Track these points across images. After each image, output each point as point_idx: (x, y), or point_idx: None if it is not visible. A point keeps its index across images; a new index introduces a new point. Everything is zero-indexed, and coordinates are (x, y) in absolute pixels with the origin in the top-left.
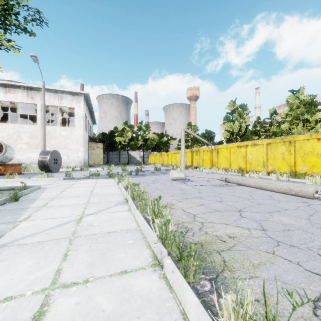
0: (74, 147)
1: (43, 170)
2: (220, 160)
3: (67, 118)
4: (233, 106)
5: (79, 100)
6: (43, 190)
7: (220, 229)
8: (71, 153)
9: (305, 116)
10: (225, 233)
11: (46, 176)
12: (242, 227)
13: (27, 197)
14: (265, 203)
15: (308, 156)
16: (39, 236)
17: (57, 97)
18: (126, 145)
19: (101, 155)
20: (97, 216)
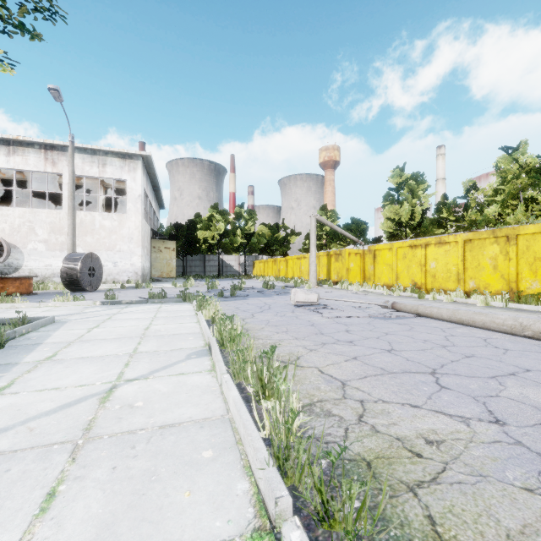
0: (126, 248)
1: (71, 288)
2: (379, 271)
3: (116, 198)
4: (401, 177)
5: (134, 166)
6: (59, 326)
7: (404, 421)
8: (121, 258)
9: (530, 192)
10: (417, 432)
11: (73, 299)
12: (449, 414)
13: (23, 340)
14: (480, 355)
15: None
16: (10, 436)
17: (97, 161)
18: (215, 244)
19: (173, 261)
20: (145, 384)
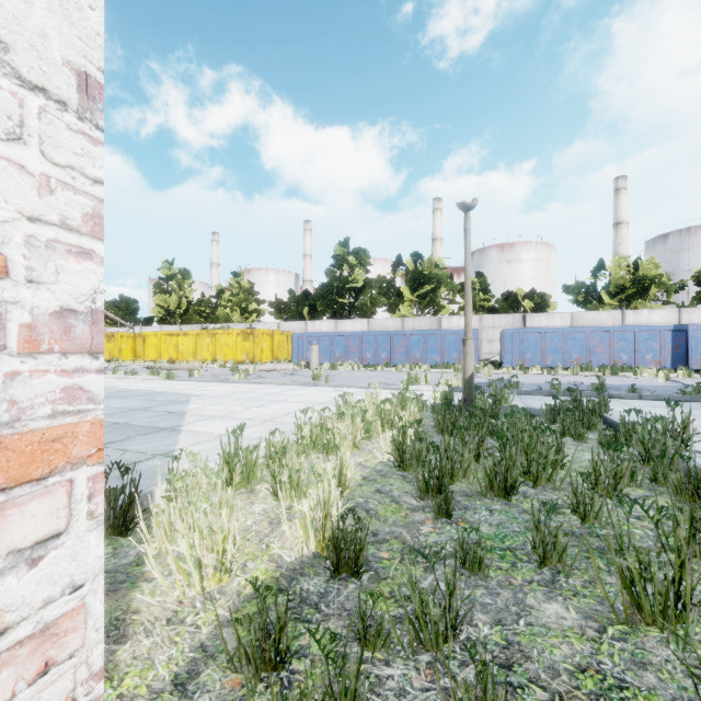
0: None
1: None
2: (148, 350)
3: None
4: (171, 269)
5: None
6: None
7: None
8: None
9: (244, 304)
10: None
11: None
12: None
13: None
14: None
15: (223, 347)
16: None
17: None
18: None
19: None
20: None
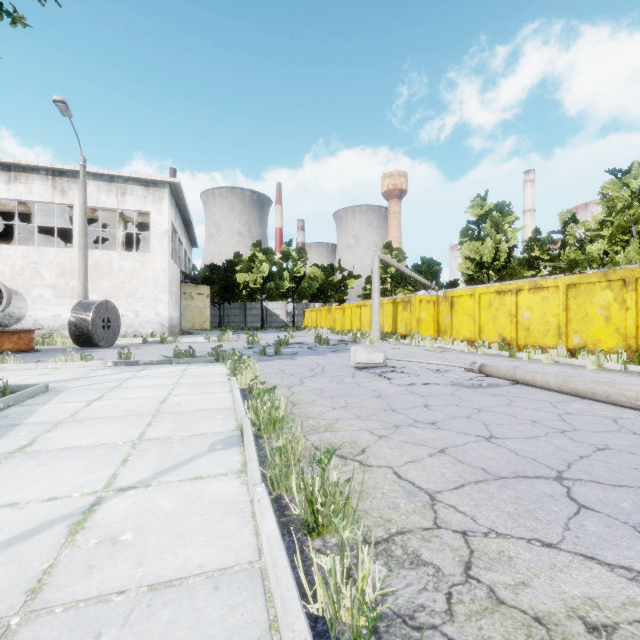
0: (149, 294)
1: (81, 343)
2: (458, 322)
3: (140, 234)
4: (482, 207)
5: (160, 196)
6: (51, 397)
7: (539, 577)
8: (144, 307)
9: None
10: (566, 604)
11: (80, 358)
12: (607, 563)
13: None
14: (616, 446)
15: None
16: None
17: (115, 190)
18: (257, 289)
19: (207, 310)
20: (143, 497)
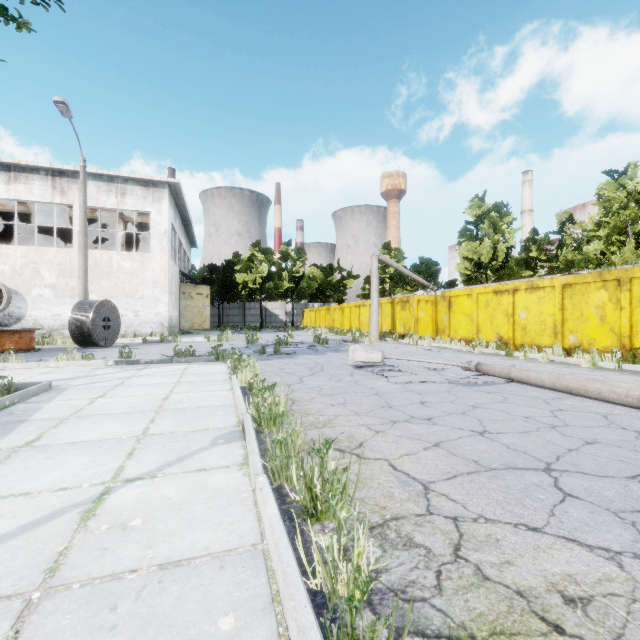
0: (149, 294)
1: (81, 343)
2: (456, 322)
3: (139, 234)
4: (480, 208)
5: (159, 196)
6: (55, 395)
7: (523, 557)
8: (144, 307)
9: None
10: (547, 580)
11: (81, 357)
12: (588, 545)
13: (4, 415)
14: (605, 440)
15: None
16: None
17: (115, 190)
18: (257, 289)
19: (206, 310)
20: (150, 487)
